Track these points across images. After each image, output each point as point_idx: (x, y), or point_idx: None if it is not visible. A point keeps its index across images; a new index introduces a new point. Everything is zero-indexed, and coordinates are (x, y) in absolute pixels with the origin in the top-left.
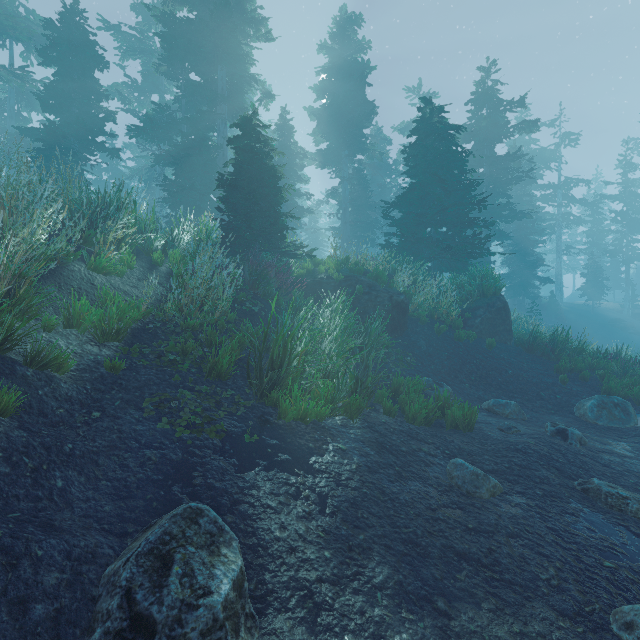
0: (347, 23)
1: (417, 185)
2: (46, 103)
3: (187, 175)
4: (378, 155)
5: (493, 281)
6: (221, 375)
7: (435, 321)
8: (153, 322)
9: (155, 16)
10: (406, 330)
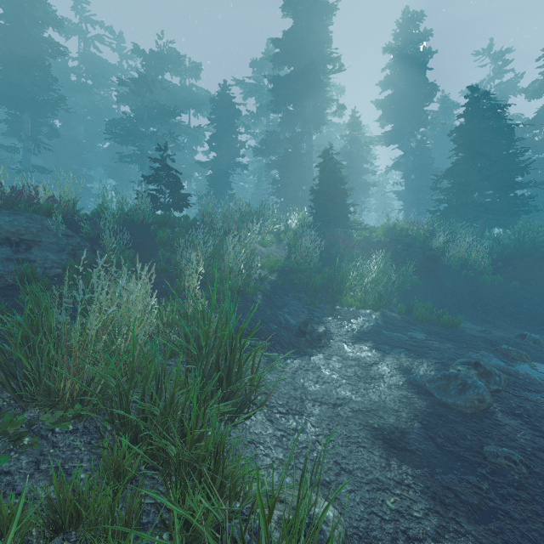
0: (409, 22)
1: (461, 161)
2: (212, 147)
3: (287, 175)
4: (440, 125)
5: (530, 235)
6: (316, 289)
7: (467, 269)
8: (286, 268)
9: (269, 80)
10: (438, 275)
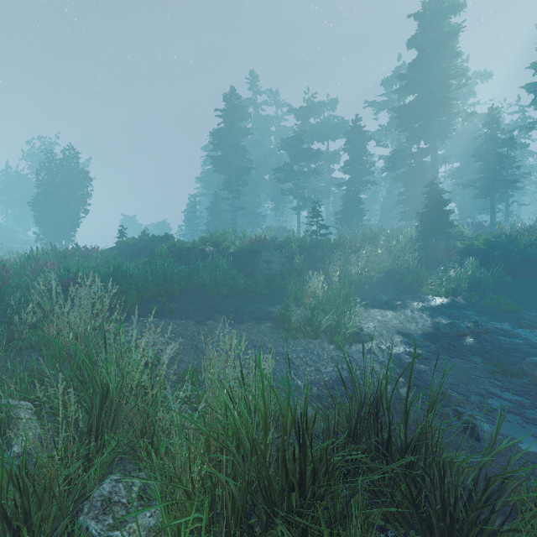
0: None
1: None
2: (346, 171)
3: (411, 187)
4: None
5: None
6: (407, 284)
7: None
8: (390, 270)
9: (394, 111)
10: None
